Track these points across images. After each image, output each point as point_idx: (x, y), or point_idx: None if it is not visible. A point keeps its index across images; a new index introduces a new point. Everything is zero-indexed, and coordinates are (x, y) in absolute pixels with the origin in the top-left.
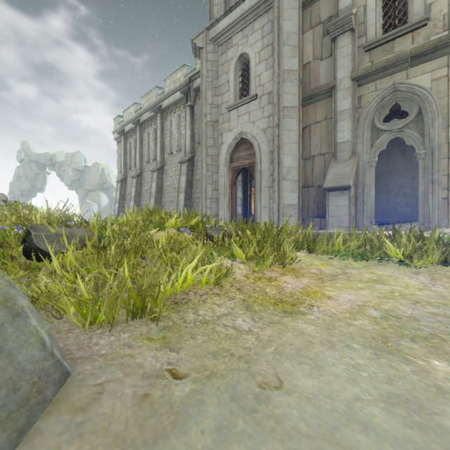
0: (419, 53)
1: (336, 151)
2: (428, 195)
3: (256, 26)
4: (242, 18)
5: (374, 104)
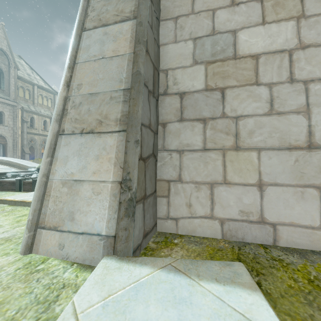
0: (37, 134)
1: (24, 145)
2: (36, 156)
3: (7, 107)
4: (4, 103)
5: (30, 138)
